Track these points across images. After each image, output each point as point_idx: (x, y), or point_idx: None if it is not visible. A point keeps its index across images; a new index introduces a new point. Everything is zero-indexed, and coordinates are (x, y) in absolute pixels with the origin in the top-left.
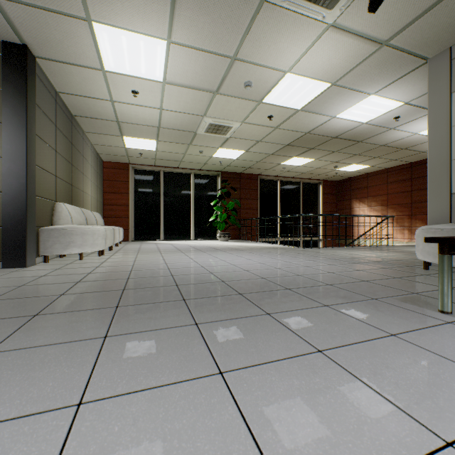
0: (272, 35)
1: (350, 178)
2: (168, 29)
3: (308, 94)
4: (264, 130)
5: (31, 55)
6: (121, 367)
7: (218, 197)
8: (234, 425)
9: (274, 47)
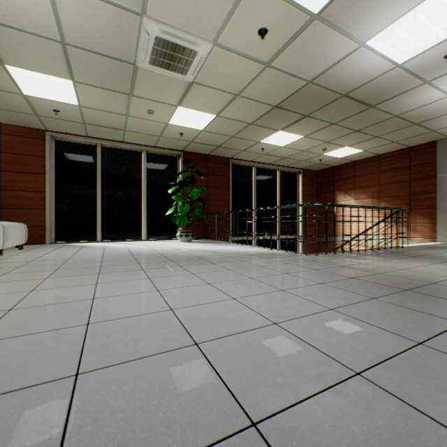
0: None
1: (333, 167)
2: None
3: None
4: (247, 69)
5: None
6: None
7: (179, 183)
8: None
9: None
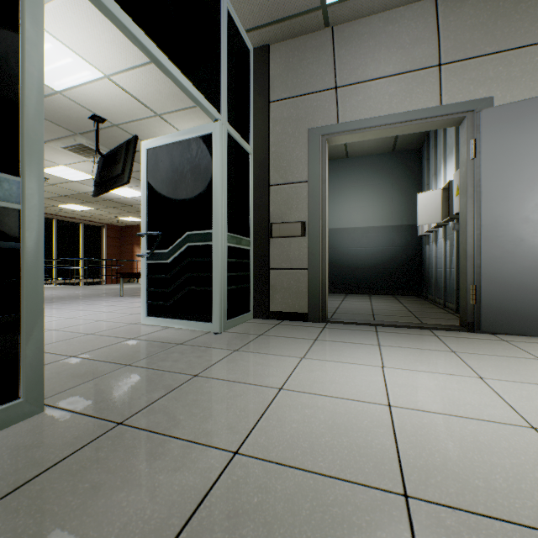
0: (51, 152)
1: (133, 226)
2: None
3: (81, 177)
4: None
5: None
6: None
7: None
8: (45, 308)
9: (52, 155)
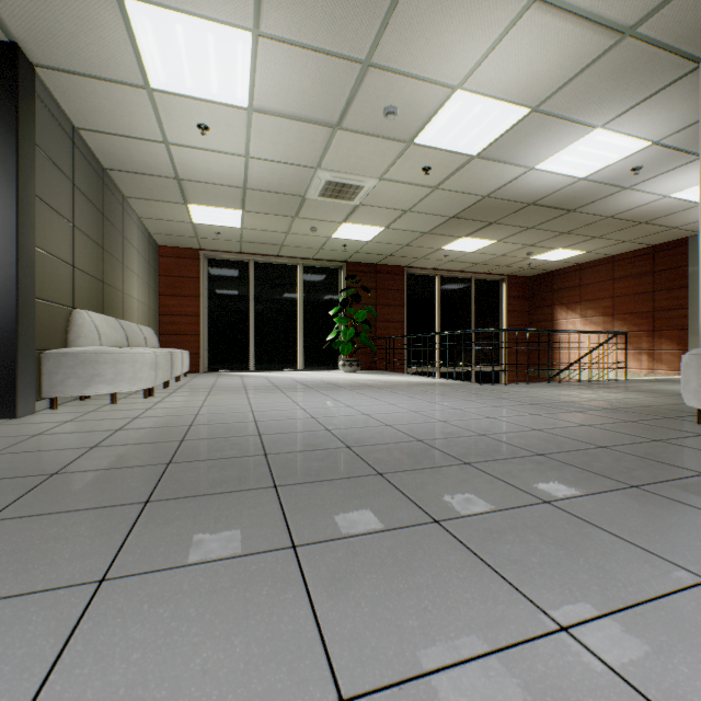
0: (433, 18)
1: (551, 272)
2: (255, 10)
3: (490, 129)
4: (415, 192)
5: (26, 61)
6: (110, 679)
7: (341, 302)
8: None
9: (435, 41)
